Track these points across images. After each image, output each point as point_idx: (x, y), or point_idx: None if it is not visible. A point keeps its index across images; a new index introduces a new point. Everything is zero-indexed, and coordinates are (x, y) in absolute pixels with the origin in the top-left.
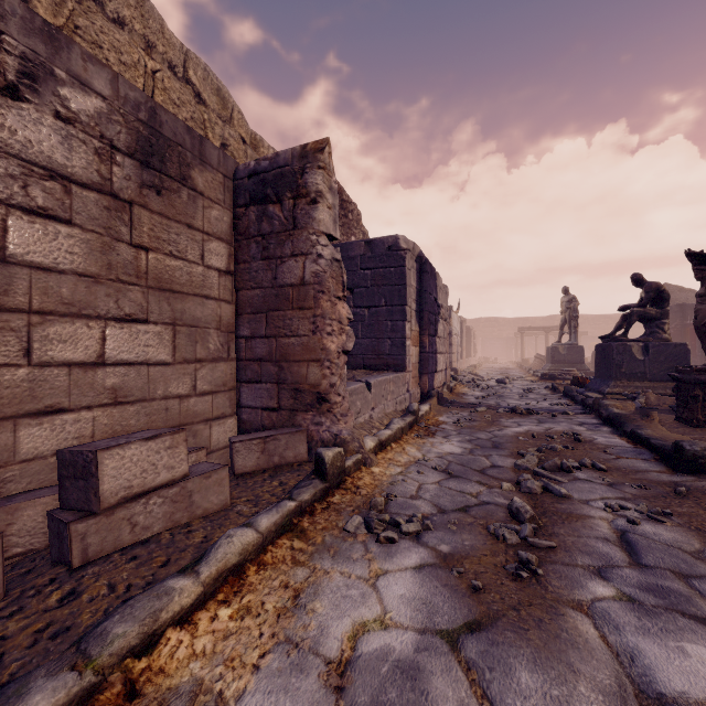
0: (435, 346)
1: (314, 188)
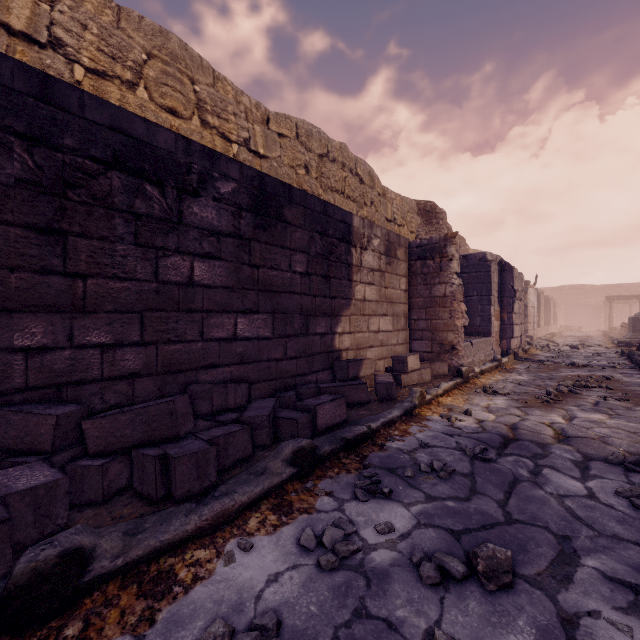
0: (511, 320)
1: (450, 253)
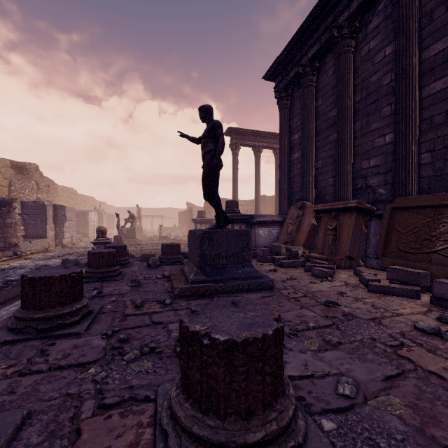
0: (63, 230)
1: (15, 206)
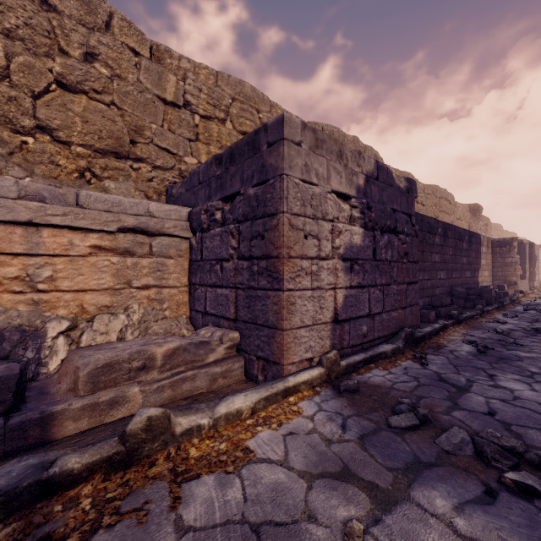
0: (534, 272)
1: (514, 245)
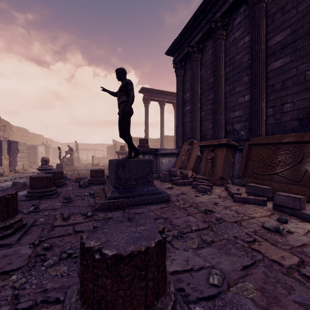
0: (16, 160)
1: None
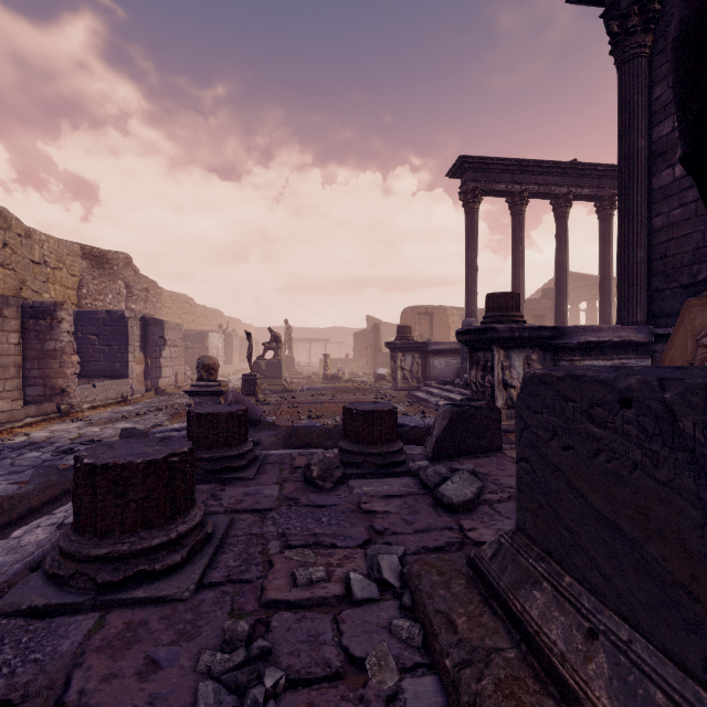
0: (159, 364)
1: (61, 317)
